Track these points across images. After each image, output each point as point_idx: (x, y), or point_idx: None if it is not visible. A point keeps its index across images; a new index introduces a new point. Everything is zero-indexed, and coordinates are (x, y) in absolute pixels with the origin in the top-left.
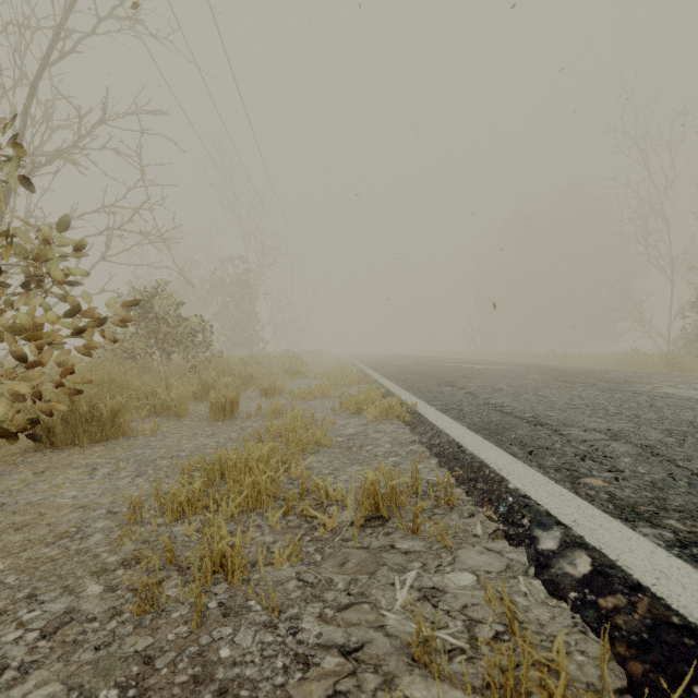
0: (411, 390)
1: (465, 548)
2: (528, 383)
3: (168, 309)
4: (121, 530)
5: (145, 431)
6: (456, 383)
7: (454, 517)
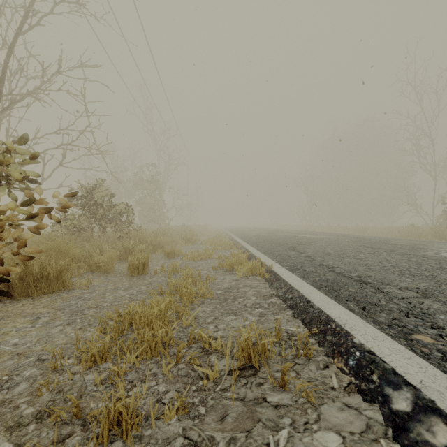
0: (267, 254)
1: (326, 403)
2: (347, 249)
3: (103, 198)
4: (39, 383)
5: (81, 285)
6: (297, 248)
7: (312, 368)
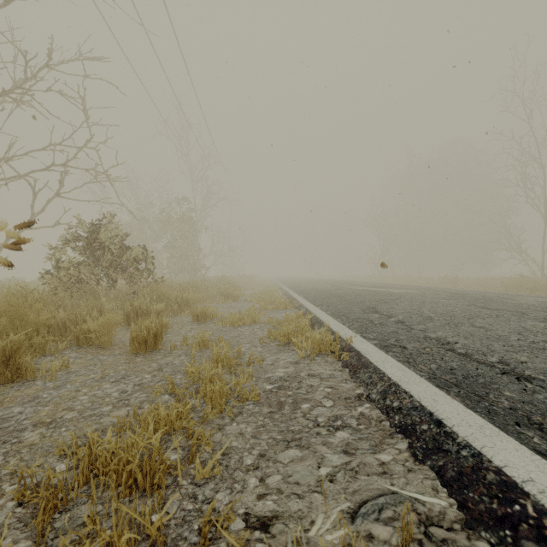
0: (338, 318)
1: None
2: (452, 310)
3: (113, 239)
4: None
5: (50, 371)
6: (379, 309)
7: None
